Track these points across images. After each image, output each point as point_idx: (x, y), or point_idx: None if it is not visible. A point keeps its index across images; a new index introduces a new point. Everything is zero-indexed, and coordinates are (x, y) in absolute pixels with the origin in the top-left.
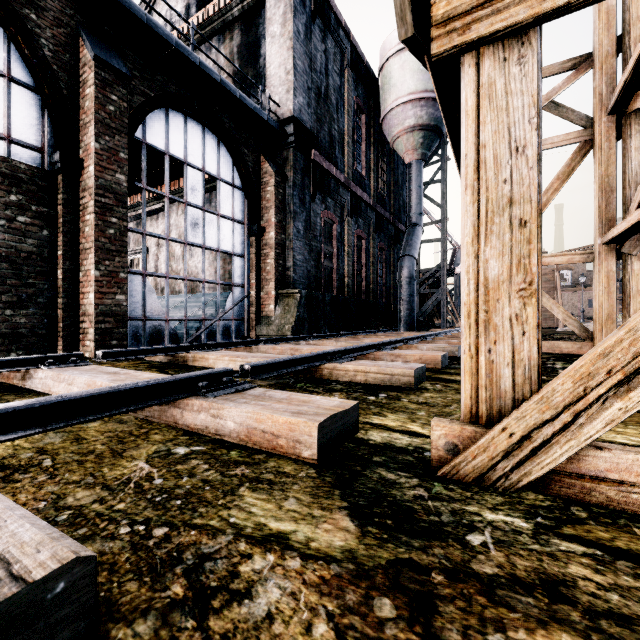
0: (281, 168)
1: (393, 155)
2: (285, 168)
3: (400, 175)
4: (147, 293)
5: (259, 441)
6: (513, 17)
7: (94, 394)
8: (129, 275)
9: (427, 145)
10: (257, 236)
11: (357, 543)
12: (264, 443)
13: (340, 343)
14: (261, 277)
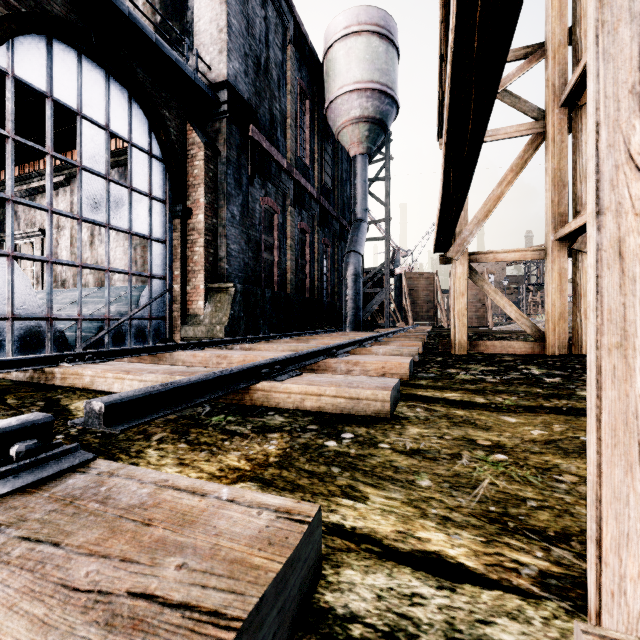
0: (212, 141)
1: (337, 148)
2: (217, 141)
3: (344, 171)
4: (16, 282)
5: None
6: None
7: None
8: None
9: (372, 139)
10: (182, 218)
11: None
12: None
13: (282, 346)
14: (187, 268)
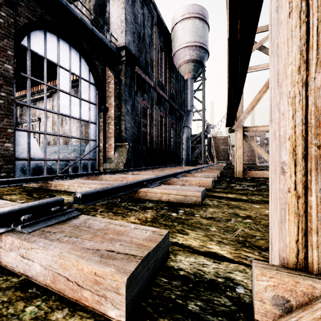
0: (118, 75)
1: (178, 75)
2: (120, 75)
3: (182, 86)
4: (31, 143)
5: (63, 289)
6: None
7: None
8: (18, 131)
9: (196, 70)
10: (104, 112)
11: None
12: (68, 292)
13: (151, 173)
14: (106, 135)
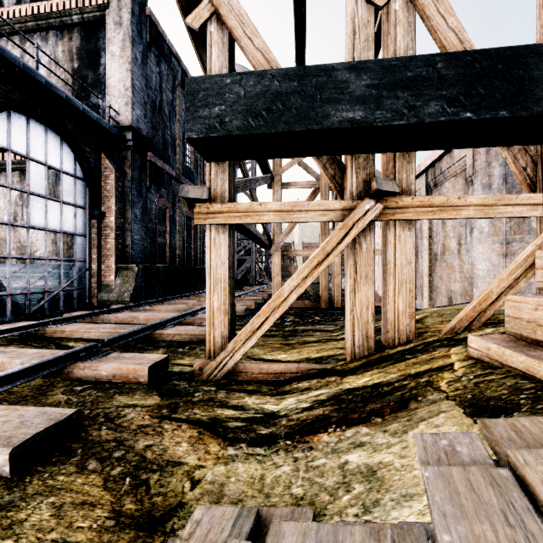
0: (121, 165)
1: None
2: (124, 165)
3: None
4: None
5: (120, 378)
6: (219, 222)
7: (29, 367)
8: None
9: None
10: (98, 219)
11: (160, 401)
12: (122, 379)
13: (169, 308)
14: (102, 253)
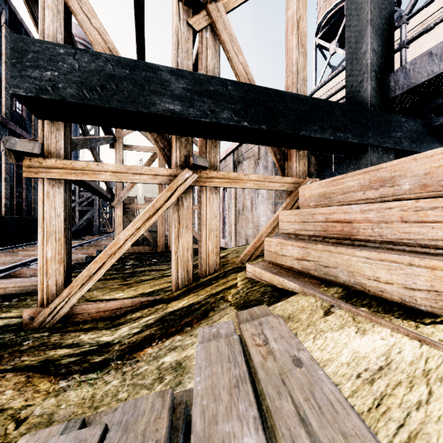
0: None
1: None
2: None
3: None
4: None
5: None
6: (54, 176)
7: None
8: None
9: None
10: None
11: None
12: None
13: None
14: None
